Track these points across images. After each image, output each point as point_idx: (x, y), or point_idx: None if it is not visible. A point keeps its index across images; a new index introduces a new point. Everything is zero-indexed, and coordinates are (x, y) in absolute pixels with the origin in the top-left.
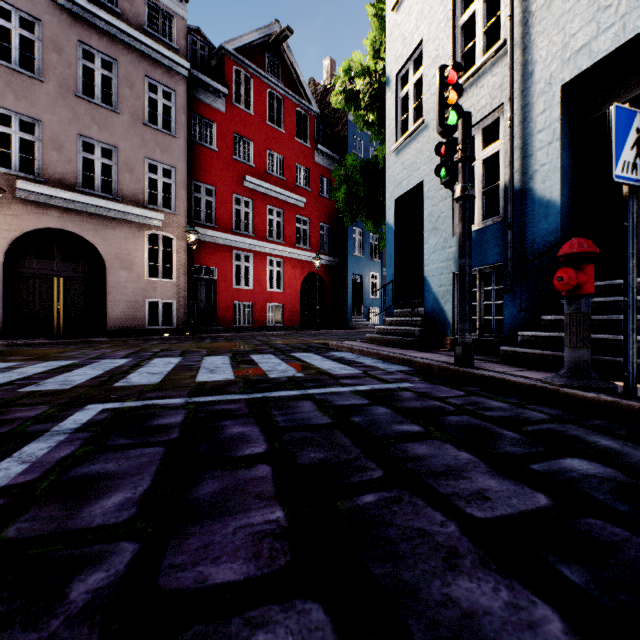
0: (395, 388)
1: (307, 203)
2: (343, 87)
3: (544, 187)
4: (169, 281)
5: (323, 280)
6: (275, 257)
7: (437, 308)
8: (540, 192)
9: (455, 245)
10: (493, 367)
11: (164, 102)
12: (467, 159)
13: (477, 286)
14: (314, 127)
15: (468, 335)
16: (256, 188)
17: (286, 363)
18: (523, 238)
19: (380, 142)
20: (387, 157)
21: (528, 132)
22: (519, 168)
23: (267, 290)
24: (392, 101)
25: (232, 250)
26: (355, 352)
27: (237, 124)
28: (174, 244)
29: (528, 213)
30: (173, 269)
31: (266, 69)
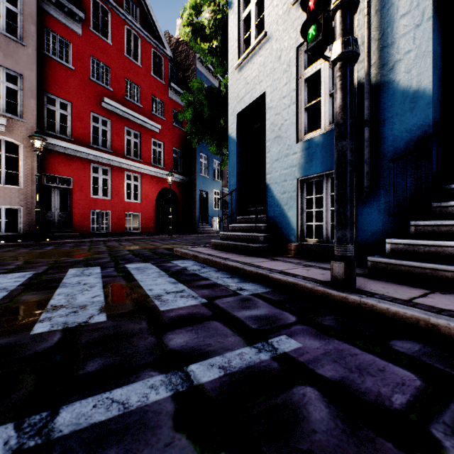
0: (273, 365)
1: (162, 130)
2: (190, 20)
3: (410, 76)
4: (14, 187)
5: (176, 194)
6: (133, 172)
7: (280, 214)
8: (404, 82)
9: (300, 151)
10: (380, 288)
11: (8, 6)
12: (350, 2)
13: (324, 191)
14: (168, 68)
15: (351, 246)
16: (114, 110)
17: (103, 284)
18: (382, 136)
19: (222, 75)
20: (230, 75)
21: (388, 19)
22: (376, 60)
23: (125, 200)
24: (235, 22)
25: (89, 163)
26: (199, 260)
27: (94, 49)
28: (21, 151)
29: (388, 108)
30: (19, 176)
31: (124, 8)
